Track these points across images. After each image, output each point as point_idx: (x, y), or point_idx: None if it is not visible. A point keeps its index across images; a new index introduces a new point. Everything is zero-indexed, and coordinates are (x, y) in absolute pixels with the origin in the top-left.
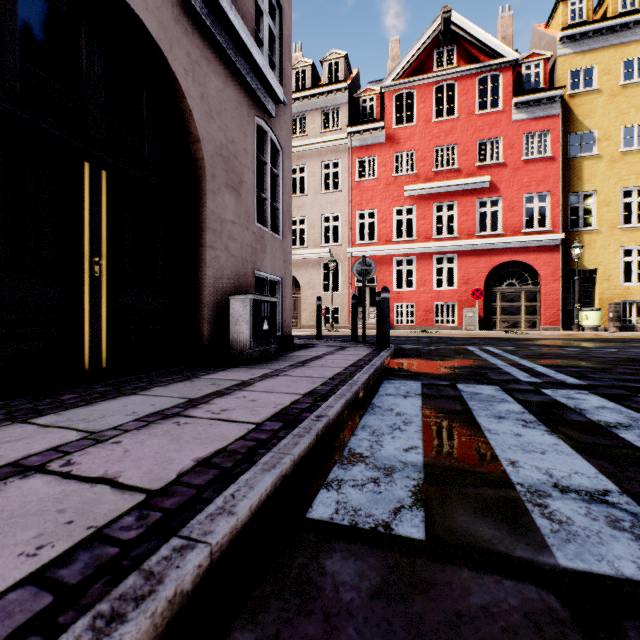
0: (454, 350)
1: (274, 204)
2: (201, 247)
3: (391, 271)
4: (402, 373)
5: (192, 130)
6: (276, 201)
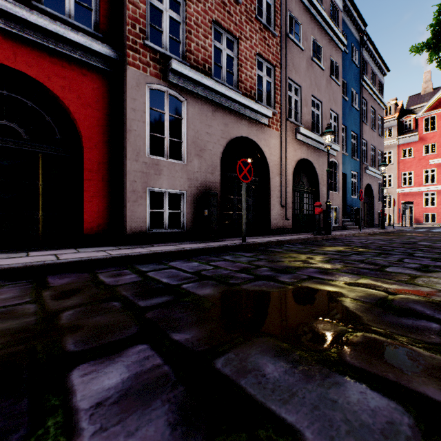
0: (435, 228)
1: (380, 196)
2: (372, 209)
3: (421, 198)
4: (413, 229)
5: (372, 192)
6: (380, 194)
